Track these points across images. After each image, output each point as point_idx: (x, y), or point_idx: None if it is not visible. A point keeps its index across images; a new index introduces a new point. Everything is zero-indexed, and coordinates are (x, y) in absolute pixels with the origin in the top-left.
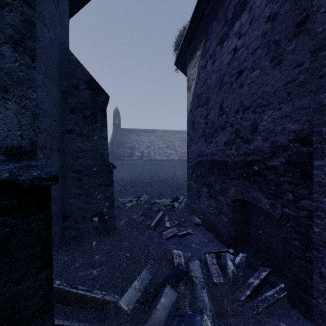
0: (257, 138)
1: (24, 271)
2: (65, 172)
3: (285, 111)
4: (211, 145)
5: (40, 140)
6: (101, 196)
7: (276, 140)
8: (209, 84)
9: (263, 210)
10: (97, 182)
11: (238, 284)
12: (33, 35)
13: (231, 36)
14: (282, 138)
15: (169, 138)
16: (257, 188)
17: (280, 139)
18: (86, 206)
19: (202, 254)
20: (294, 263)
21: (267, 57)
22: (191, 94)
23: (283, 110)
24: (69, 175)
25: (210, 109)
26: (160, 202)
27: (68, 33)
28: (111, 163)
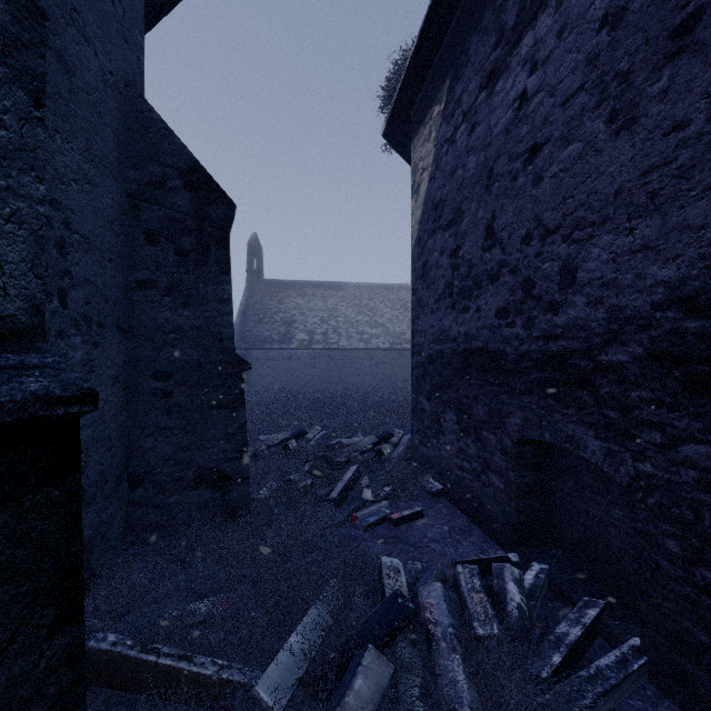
0: (576, 299)
1: (5, 638)
2: (135, 377)
3: (644, 236)
4: (466, 317)
5: (75, 304)
6: (218, 433)
7: (621, 305)
8: (462, 179)
9: (586, 464)
10: (207, 399)
11: (532, 637)
12: (39, 40)
13: (512, 69)
14: (636, 299)
15: (371, 301)
16: (576, 414)
17: (631, 302)
18: (184, 455)
19: (448, 566)
20: (665, 590)
21: (599, 113)
22: (419, 203)
23: (639, 235)
24: (144, 385)
25: (464, 234)
26: (351, 443)
27: (141, 61)
28: (240, 357)
